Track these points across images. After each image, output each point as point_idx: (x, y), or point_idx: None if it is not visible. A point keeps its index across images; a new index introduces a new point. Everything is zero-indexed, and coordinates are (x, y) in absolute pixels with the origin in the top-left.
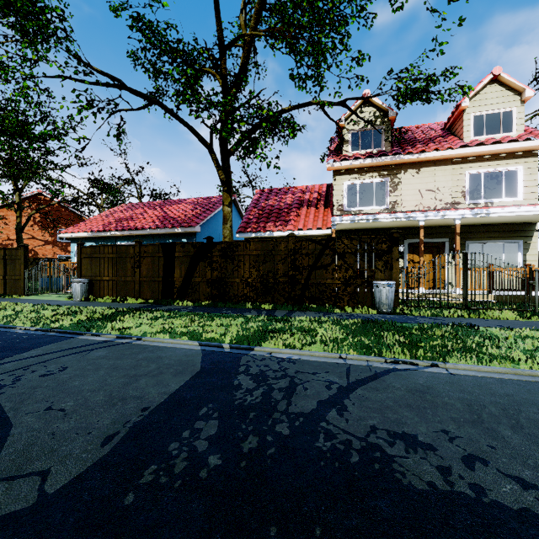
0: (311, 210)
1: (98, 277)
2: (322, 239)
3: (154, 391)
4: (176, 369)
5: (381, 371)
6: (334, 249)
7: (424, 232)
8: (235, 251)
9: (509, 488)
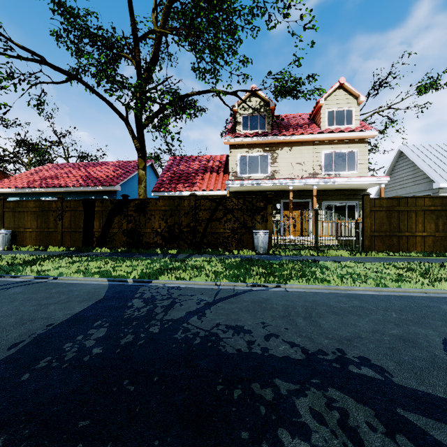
0: (213, 175)
1: (21, 229)
2: (216, 198)
3: (60, 313)
4: (83, 298)
5: (241, 292)
6: (226, 206)
7: (295, 194)
8: (147, 206)
9: (284, 347)
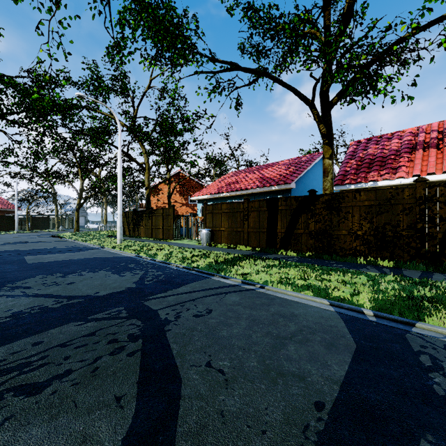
0: (429, 152)
1: (217, 228)
2: None
3: (314, 370)
4: (322, 337)
5: None
6: None
7: None
8: (341, 202)
9: None
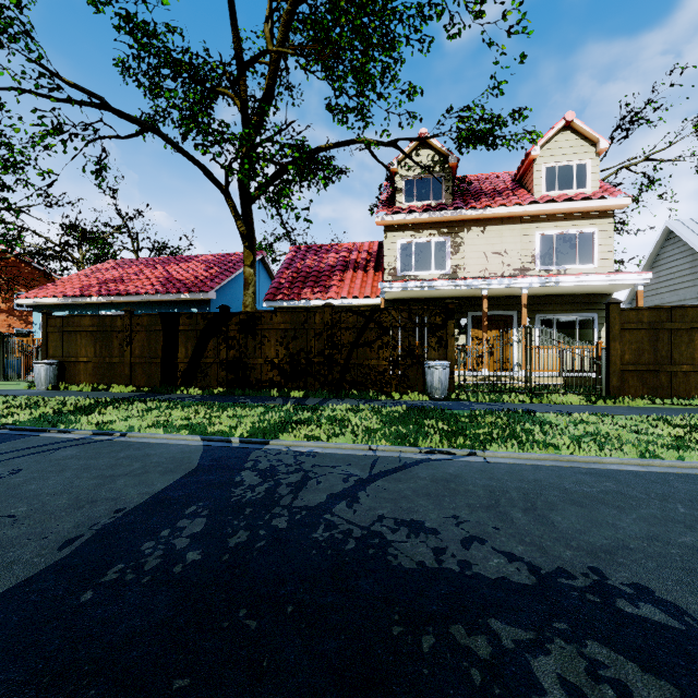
0: (358, 273)
1: (71, 358)
2: (365, 310)
3: (134, 491)
4: (166, 467)
5: (412, 462)
6: (380, 323)
7: (490, 302)
8: (257, 324)
9: (496, 561)
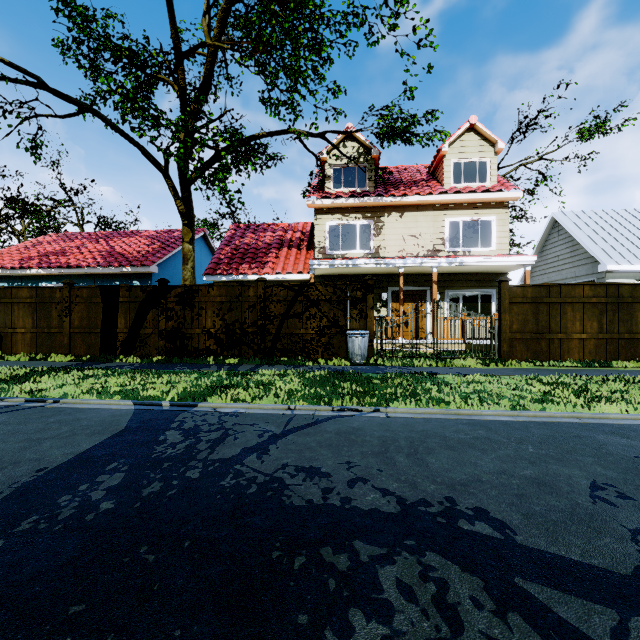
0: (292, 251)
1: (8, 328)
2: (295, 285)
3: (59, 452)
4: (94, 429)
5: (323, 419)
6: (308, 296)
7: (407, 279)
8: (195, 297)
9: (373, 496)
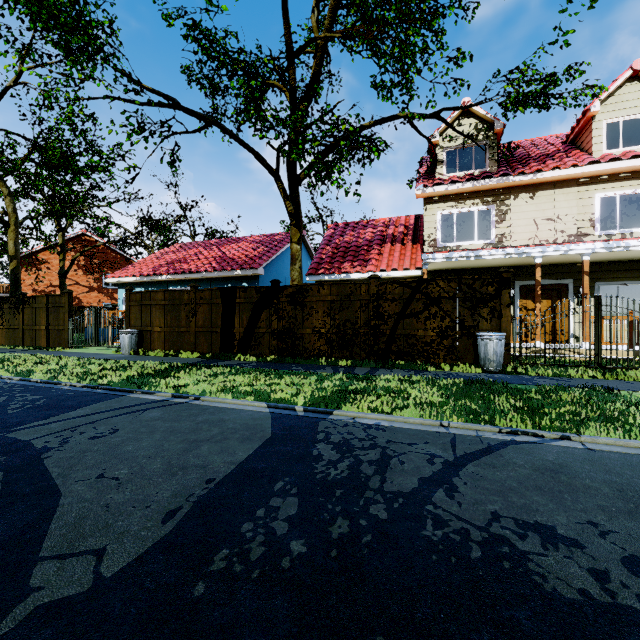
0: (396, 246)
1: (148, 327)
2: (411, 281)
3: (219, 459)
4: (242, 434)
5: (496, 444)
6: (427, 293)
7: (541, 271)
8: (306, 296)
9: None
